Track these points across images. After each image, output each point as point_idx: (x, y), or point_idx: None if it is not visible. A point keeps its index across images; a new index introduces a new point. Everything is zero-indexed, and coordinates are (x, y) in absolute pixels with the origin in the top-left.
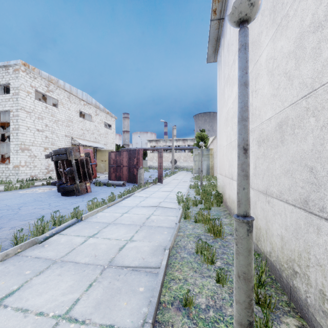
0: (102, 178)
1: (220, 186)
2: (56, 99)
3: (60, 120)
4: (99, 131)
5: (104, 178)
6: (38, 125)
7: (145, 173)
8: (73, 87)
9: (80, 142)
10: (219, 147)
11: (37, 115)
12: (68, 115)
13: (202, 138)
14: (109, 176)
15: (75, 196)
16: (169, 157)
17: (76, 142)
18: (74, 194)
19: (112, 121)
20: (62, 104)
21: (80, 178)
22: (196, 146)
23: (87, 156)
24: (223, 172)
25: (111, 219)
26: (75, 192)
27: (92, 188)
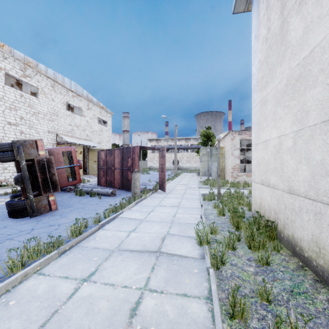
0: (92, 182)
1: (262, 205)
2: (35, 87)
3: (41, 113)
4: (92, 128)
5: (95, 182)
6: (9, 117)
7: (144, 175)
8: (58, 74)
9: (67, 139)
10: (260, 140)
11: (8, 104)
12: (52, 107)
13: (207, 136)
14: (98, 181)
15: (30, 216)
16: (171, 157)
17: (63, 139)
18: (26, 214)
19: (107, 117)
20: (44, 93)
21: (39, 189)
22: (201, 145)
23: (71, 156)
24: (277, 183)
25: (36, 318)
26: (29, 212)
27: (68, 200)
